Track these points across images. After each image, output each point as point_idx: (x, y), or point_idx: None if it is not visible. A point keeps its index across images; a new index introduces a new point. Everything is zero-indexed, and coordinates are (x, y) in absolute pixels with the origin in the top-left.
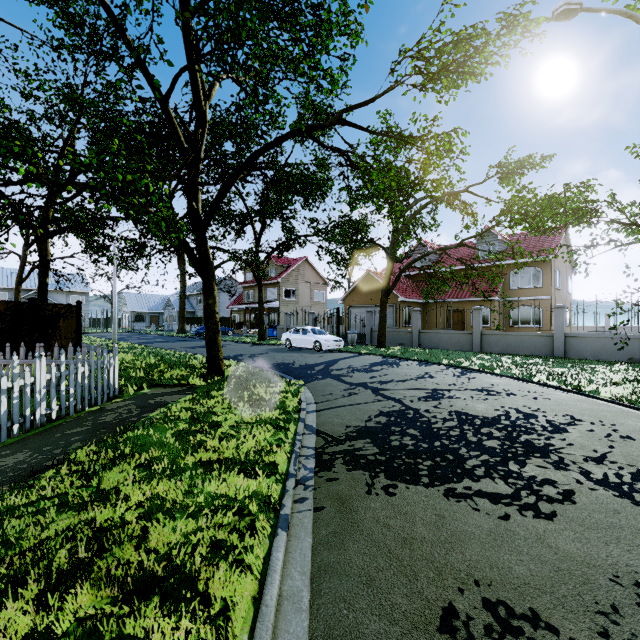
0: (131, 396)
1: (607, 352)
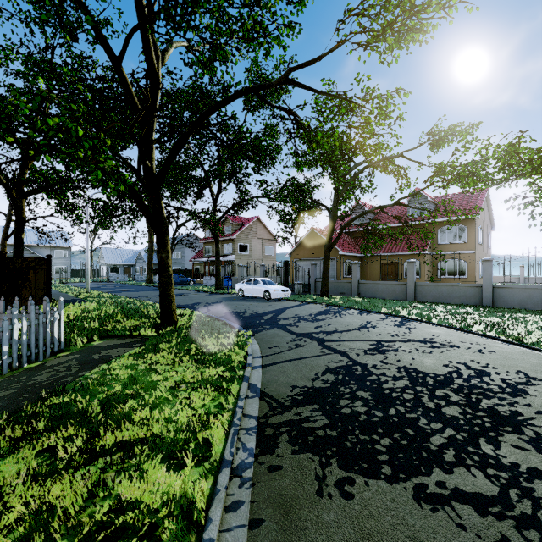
0: (79, 349)
1: (533, 302)
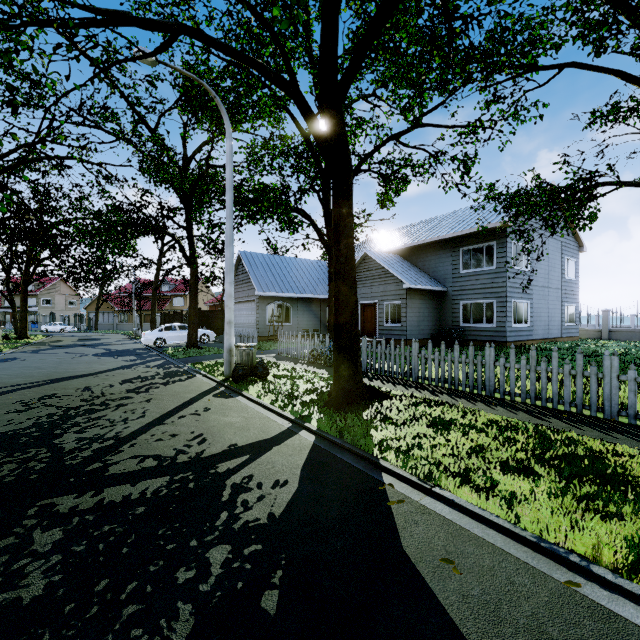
0: None
1: None
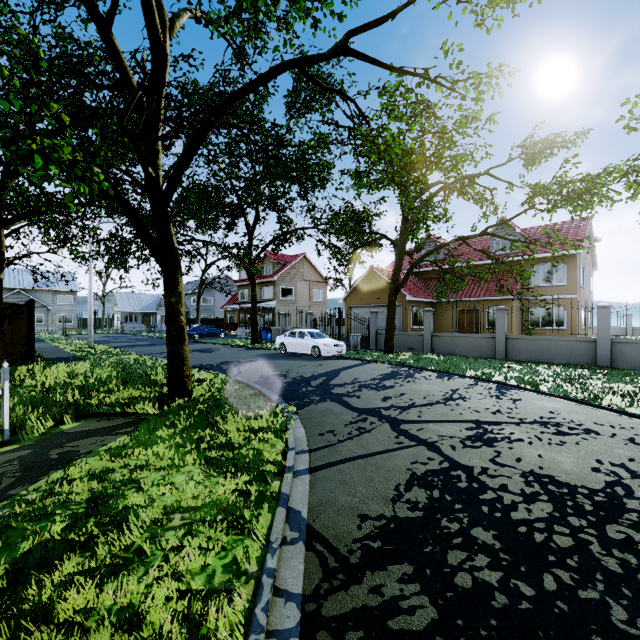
0: (36, 438)
1: None
